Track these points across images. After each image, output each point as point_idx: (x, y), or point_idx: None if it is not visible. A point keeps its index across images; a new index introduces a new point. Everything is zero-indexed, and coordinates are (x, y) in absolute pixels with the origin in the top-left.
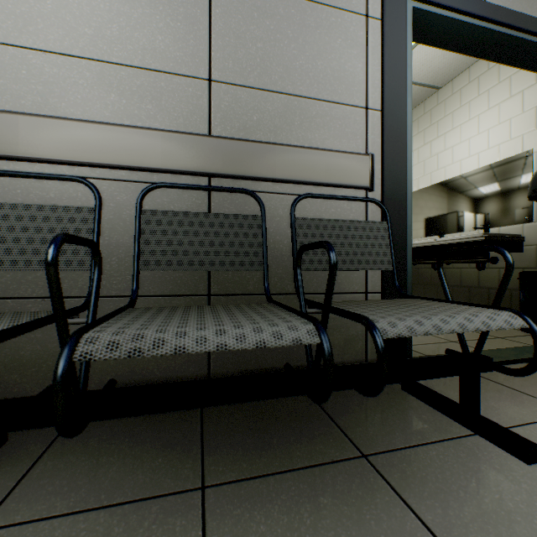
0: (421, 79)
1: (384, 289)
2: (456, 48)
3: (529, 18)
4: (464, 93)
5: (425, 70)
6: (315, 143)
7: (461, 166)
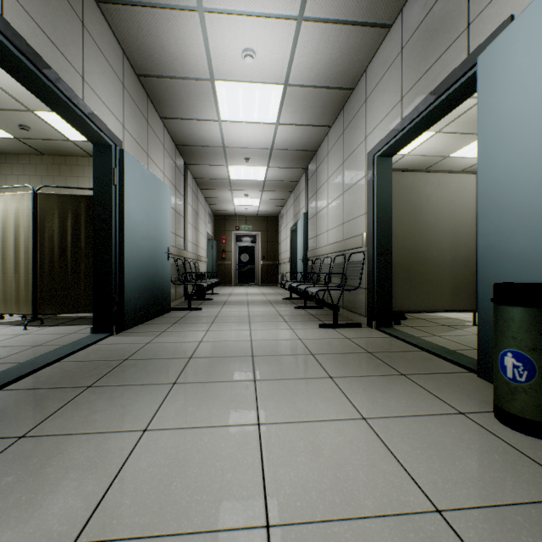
0: None
1: (367, 287)
2: (416, 136)
3: (421, 103)
4: None
5: None
6: (356, 233)
7: None
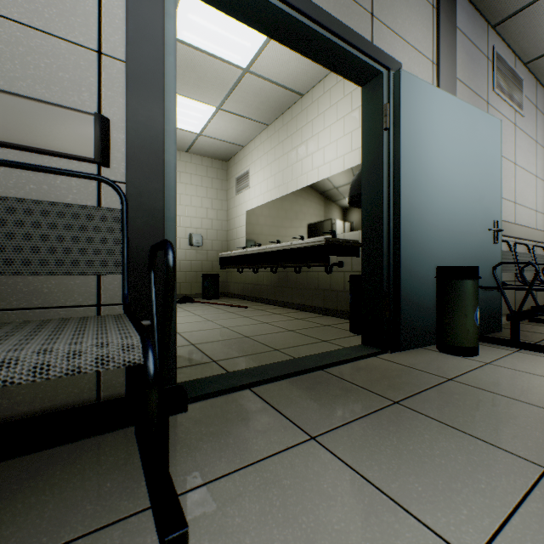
0: (284, 81)
1: None
2: (258, 26)
3: (324, 12)
4: (320, 103)
5: (285, 71)
6: None
7: (319, 173)
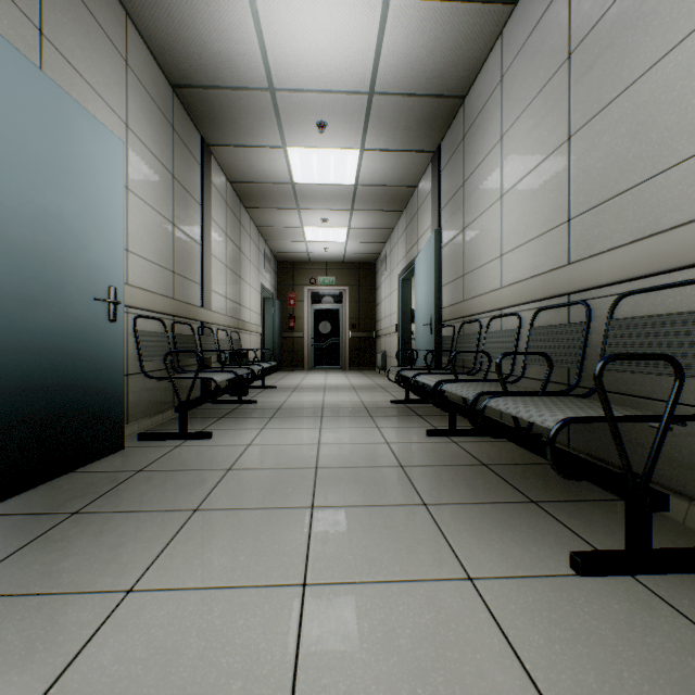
0: None
1: None
2: None
3: None
4: None
5: None
6: (647, 229)
7: None
